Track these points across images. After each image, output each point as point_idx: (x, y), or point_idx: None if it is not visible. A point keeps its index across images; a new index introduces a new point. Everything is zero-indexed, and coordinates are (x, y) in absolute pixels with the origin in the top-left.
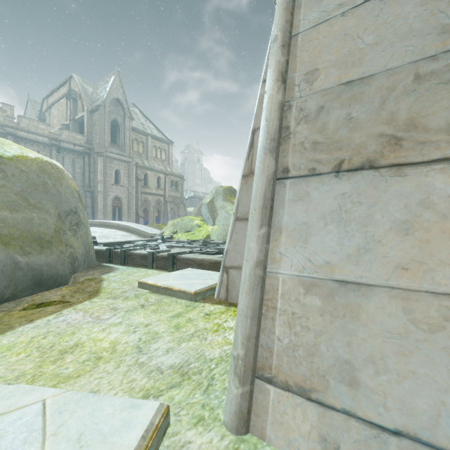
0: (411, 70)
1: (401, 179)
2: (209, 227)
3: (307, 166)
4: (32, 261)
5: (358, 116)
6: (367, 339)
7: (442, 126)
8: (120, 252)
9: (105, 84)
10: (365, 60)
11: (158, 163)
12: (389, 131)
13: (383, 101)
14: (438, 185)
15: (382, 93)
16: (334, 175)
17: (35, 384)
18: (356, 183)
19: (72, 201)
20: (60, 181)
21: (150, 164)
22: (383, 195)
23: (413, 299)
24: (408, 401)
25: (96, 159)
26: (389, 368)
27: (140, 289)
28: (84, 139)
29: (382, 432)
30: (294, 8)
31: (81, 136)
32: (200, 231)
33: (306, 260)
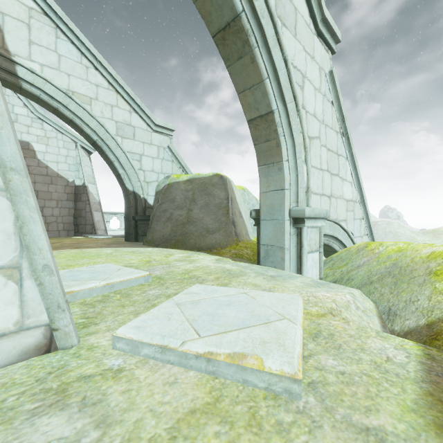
0: None
1: None
2: None
3: None
4: None
5: None
6: None
7: None
8: None
9: None
10: None
11: None
12: None
13: None
14: None
15: None
16: None
17: (243, 406)
18: None
19: None
20: None
21: None
22: None
23: None
24: None
25: None
26: None
27: None
28: None
29: None
30: None
31: None
32: None
33: None
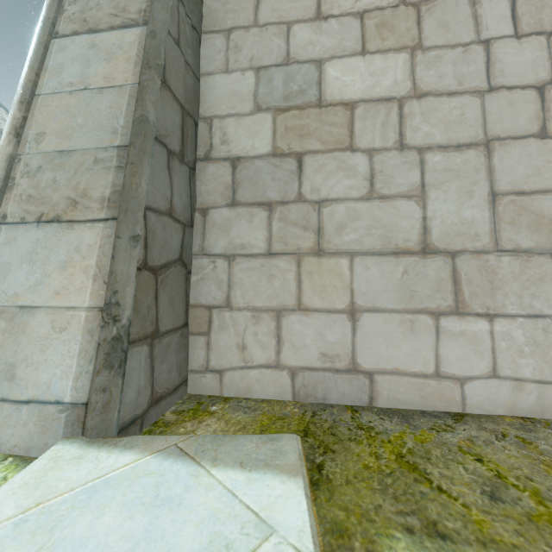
0: (94, 154)
1: (71, 232)
2: None
3: (20, 215)
4: None
5: (60, 180)
6: (27, 345)
7: (98, 198)
8: None
9: None
10: (74, 137)
11: None
12: (73, 196)
13: (76, 172)
14: (86, 237)
15: (77, 166)
16: (36, 224)
17: None
18: (47, 232)
19: None
20: None
21: None
22: (59, 242)
23: (57, 313)
24: (39, 379)
25: None
26: (35, 361)
27: None
28: None
29: (21, 405)
30: (41, 69)
31: None
32: None
33: (3, 293)
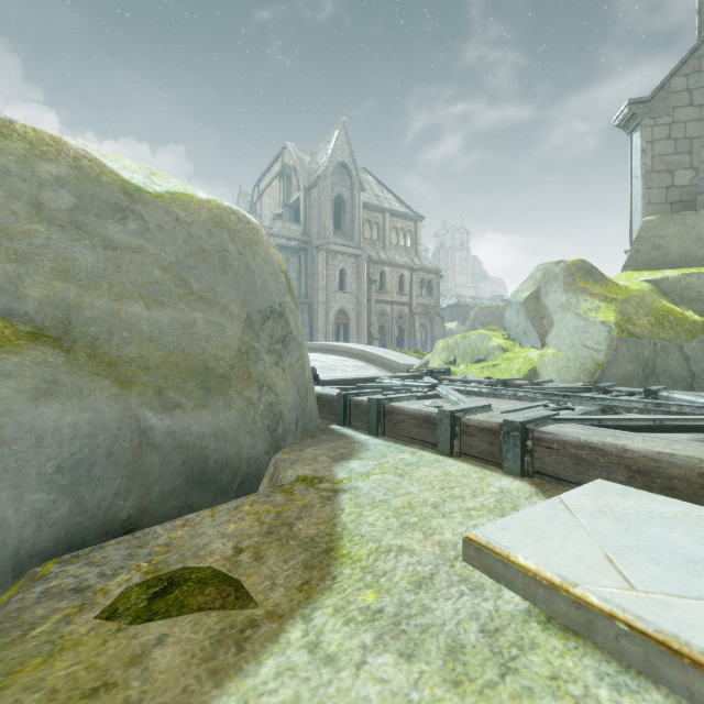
0: None
1: None
2: (531, 352)
3: None
4: (182, 427)
5: None
6: None
7: None
8: (367, 403)
9: (326, 146)
10: None
11: (400, 253)
12: None
13: None
14: None
15: None
16: None
17: None
18: None
19: (273, 290)
20: (251, 248)
21: (388, 256)
22: None
23: None
24: None
25: (315, 257)
26: None
27: (476, 574)
28: (299, 230)
29: None
30: None
31: (297, 225)
32: (510, 360)
33: None
